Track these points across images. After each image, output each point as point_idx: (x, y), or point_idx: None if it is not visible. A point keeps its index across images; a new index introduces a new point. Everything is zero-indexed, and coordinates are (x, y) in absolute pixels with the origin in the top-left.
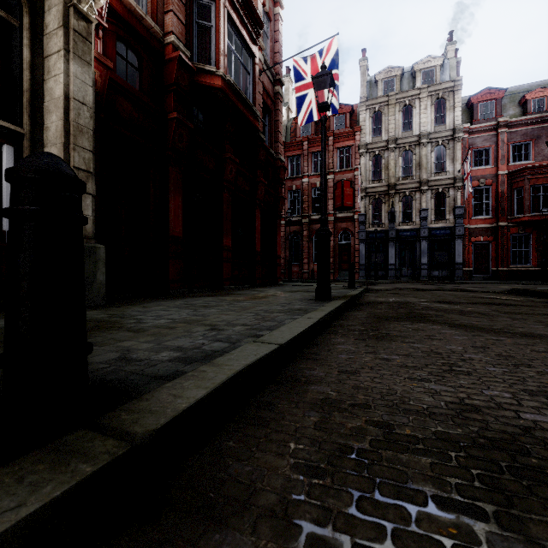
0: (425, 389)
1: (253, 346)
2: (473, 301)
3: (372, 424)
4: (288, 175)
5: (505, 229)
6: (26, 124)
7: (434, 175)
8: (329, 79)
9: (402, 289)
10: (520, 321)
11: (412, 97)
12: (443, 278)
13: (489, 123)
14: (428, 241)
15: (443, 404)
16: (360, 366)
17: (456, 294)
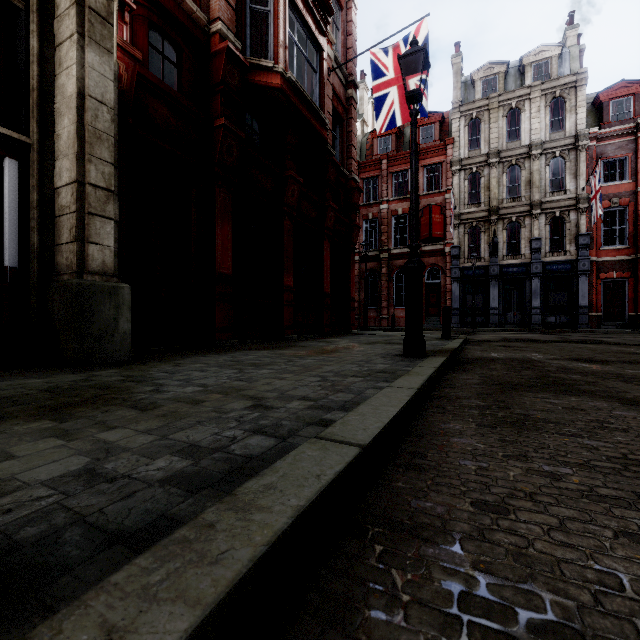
0: None
1: (314, 450)
2: (627, 359)
3: None
4: (362, 202)
5: None
6: (33, 132)
7: (549, 196)
8: (421, 58)
9: (514, 341)
10: None
11: (520, 98)
12: (562, 326)
13: (625, 126)
14: (541, 279)
15: None
16: (508, 492)
17: (594, 348)
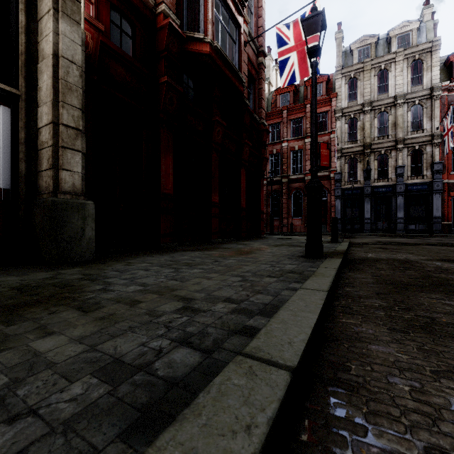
0: None
1: (240, 375)
2: None
3: None
4: (269, 141)
5: None
6: (21, 86)
7: (410, 134)
8: (320, 20)
9: (387, 243)
10: None
11: (387, 61)
12: (420, 232)
13: None
14: (404, 197)
15: None
16: None
17: None
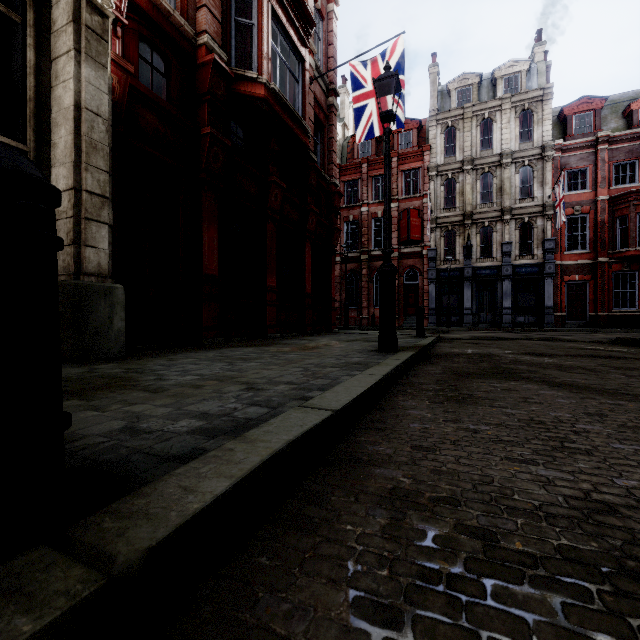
0: (532, 475)
1: (298, 413)
2: (572, 353)
3: (464, 531)
4: (344, 204)
5: (606, 265)
6: (29, 140)
7: (519, 202)
8: (394, 82)
9: (482, 338)
10: (638, 379)
11: (492, 109)
12: (530, 325)
13: (586, 139)
14: (512, 281)
15: (562, 500)
16: (439, 440)
17: (549, 345)
